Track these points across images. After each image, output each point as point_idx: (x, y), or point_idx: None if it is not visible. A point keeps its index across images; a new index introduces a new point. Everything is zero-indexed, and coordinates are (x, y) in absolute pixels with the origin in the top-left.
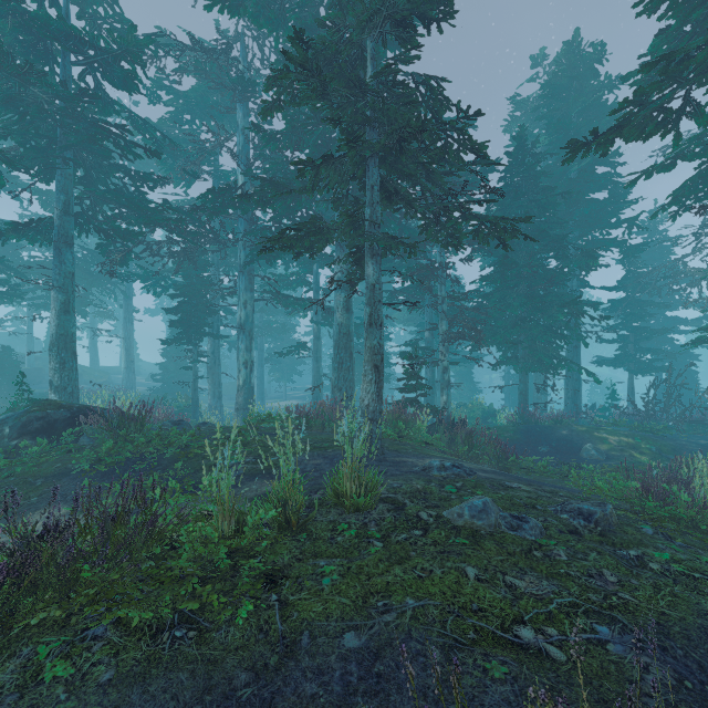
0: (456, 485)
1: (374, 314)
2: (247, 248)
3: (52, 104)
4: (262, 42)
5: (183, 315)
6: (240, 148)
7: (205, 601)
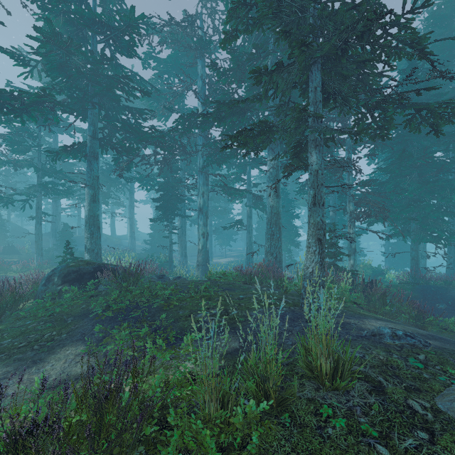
0: (418, 358)
1: (317, 195)
2: (204, 156)
3: (85, 68)
4: (214, 16)
5: (163, 203)
6: (199, 89)
7: None
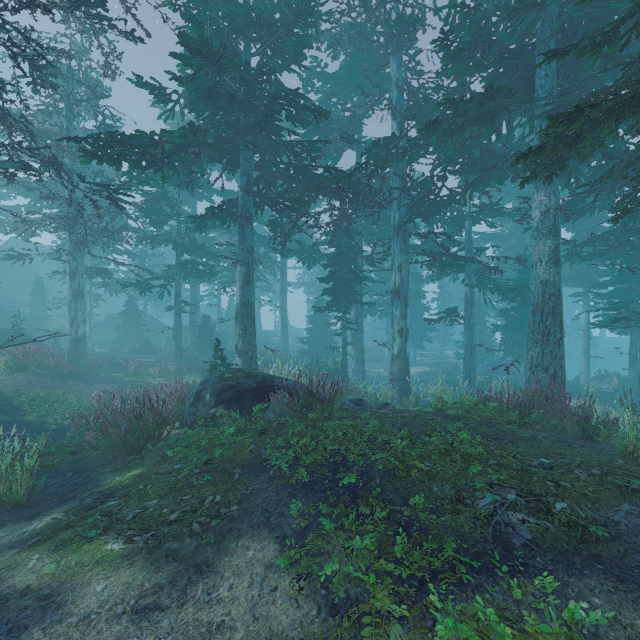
0: None
1: None
2: (401, 207)
3: (238, 93)
4: None
5: (334, 284)
6: (394, 103)
7: None
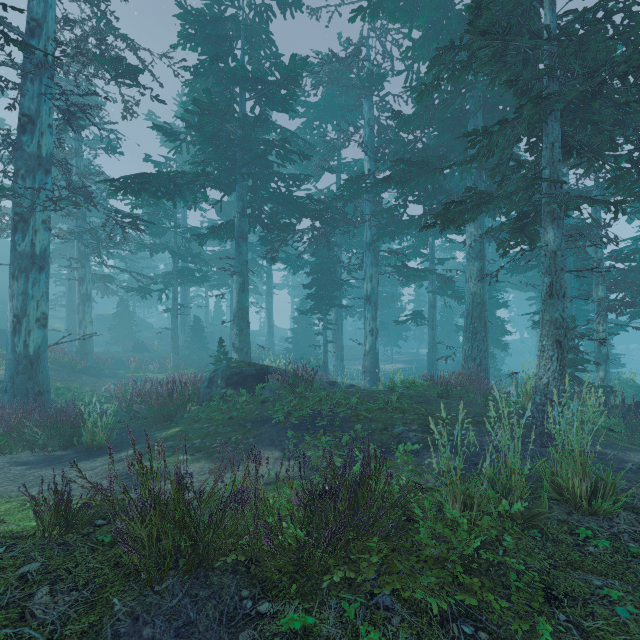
0: None
1: (555, 284)
2: (372, 227)
3: (236, 134)
4: (385, 38)
5: (316, 290)
6: (366, 139)
7: (480, 597)
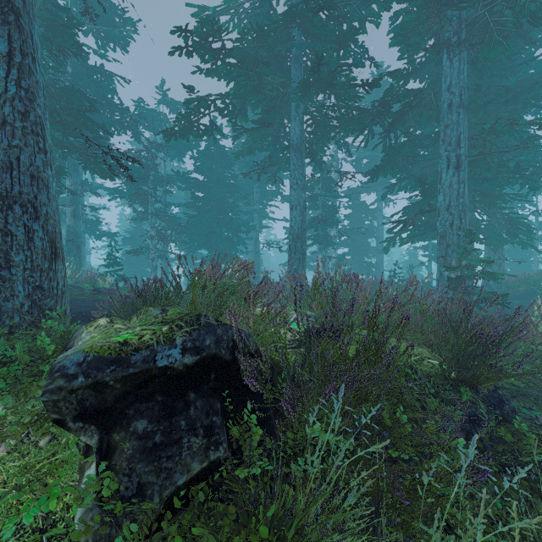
0: None
1: None
2: None
3: None
4: None
5: None
6: None
7: None
